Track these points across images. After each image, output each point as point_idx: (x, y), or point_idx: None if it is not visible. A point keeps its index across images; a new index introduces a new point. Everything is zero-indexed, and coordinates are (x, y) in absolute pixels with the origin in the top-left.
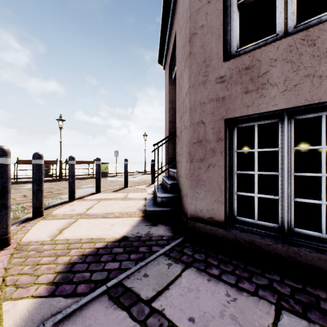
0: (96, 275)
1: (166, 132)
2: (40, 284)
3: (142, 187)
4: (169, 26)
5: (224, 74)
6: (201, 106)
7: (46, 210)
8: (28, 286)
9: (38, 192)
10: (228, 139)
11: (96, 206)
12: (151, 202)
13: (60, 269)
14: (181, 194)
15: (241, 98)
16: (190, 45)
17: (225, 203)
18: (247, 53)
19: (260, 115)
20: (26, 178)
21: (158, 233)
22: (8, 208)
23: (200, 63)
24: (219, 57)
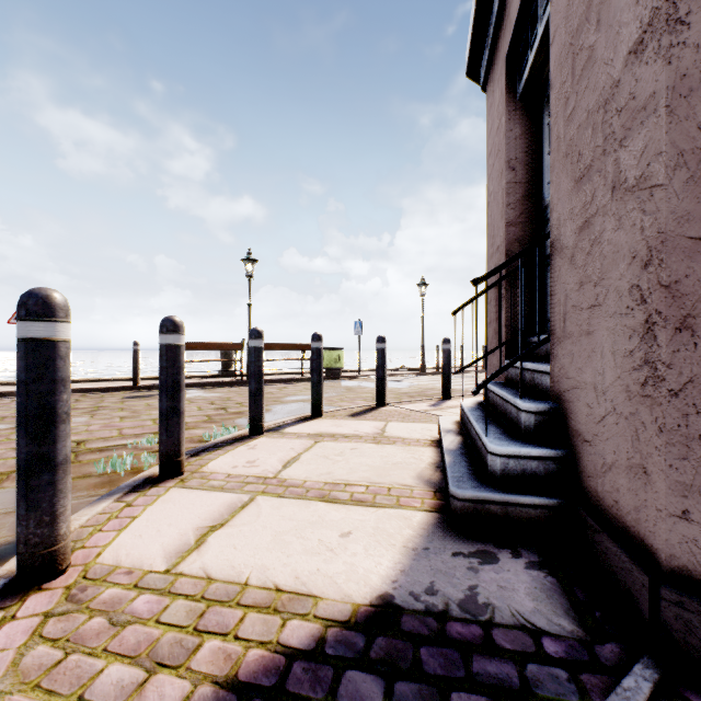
0: None
1: (491, 259)
2: None
3: (421, 408)
4: None
5: None
6: None
7: (196, 458)
8: None
9: (170, 415)
10: None
11: (307, 457)
12: (462, 462)
13: None
14: (585, 453)
15: None
16: None
17: None
18: None
19: None
20: (192, 377)
21: (511, 606)
22: (59, 468)
23: None
24: None
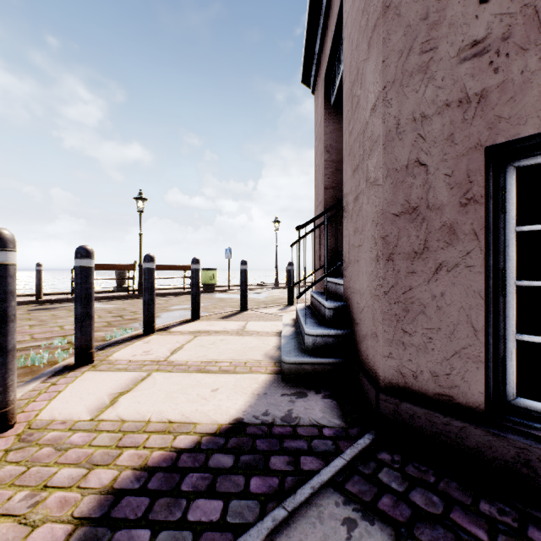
0: (164, 540)
1: (317, 209)
2: None
3: (273, 311)
4: None
5: (483, 33)
6: (414, 126)
7: (102, 351)
8: None
9: (83, 318)
10: (492, 201)
11: (188, 346)
12: (291, 342)
13: (86, 507)
14: (356, 330)
15: None
16: None
17: (485, 362)
18: None
19: None
20: None
21: (310, 417)
22: (9, 353)
23: (412, 23)
24: None
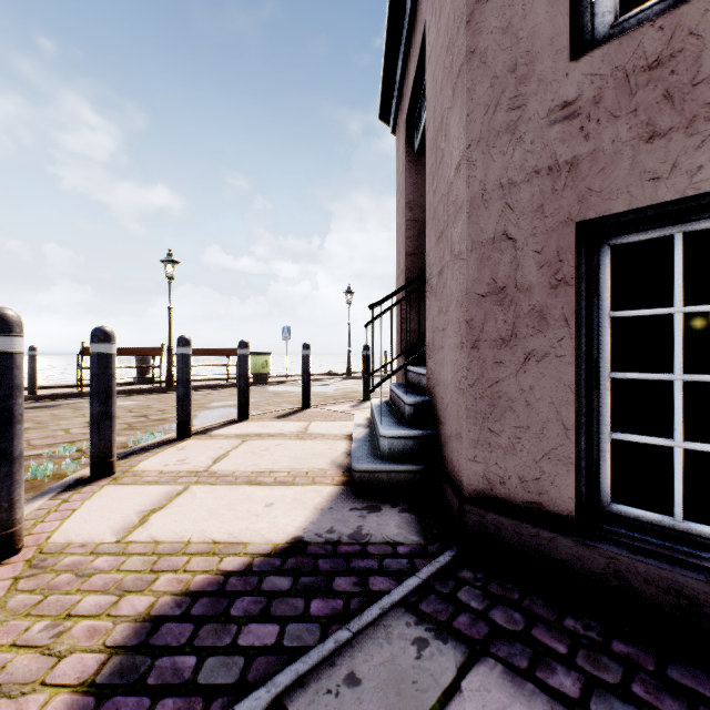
0: (213, 666)
1: (398, 280)
2: (58, 687)
3: (343, 409)
4: (407, 19)
5: (574, 94)
6: (502, 193)
7: (125, 460)
8: (24, 694)
9: (102, 419)
10: (585, 282)
11: (235, 453)
12: (364, 447)
13: (119, 635)
14: (441, 431)
15: (632, 158)
16: (470, 31)
17: (576, 464)
18: (654, 19)
19: (699, 202)
20: None
21: (383, 533)
22: (16, 461)
23: (499, 74)
24: (560, 50)
